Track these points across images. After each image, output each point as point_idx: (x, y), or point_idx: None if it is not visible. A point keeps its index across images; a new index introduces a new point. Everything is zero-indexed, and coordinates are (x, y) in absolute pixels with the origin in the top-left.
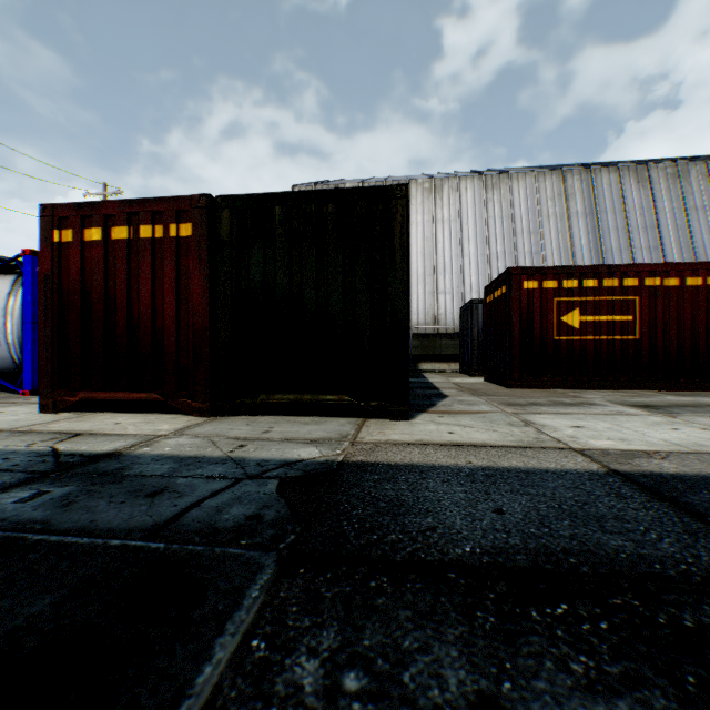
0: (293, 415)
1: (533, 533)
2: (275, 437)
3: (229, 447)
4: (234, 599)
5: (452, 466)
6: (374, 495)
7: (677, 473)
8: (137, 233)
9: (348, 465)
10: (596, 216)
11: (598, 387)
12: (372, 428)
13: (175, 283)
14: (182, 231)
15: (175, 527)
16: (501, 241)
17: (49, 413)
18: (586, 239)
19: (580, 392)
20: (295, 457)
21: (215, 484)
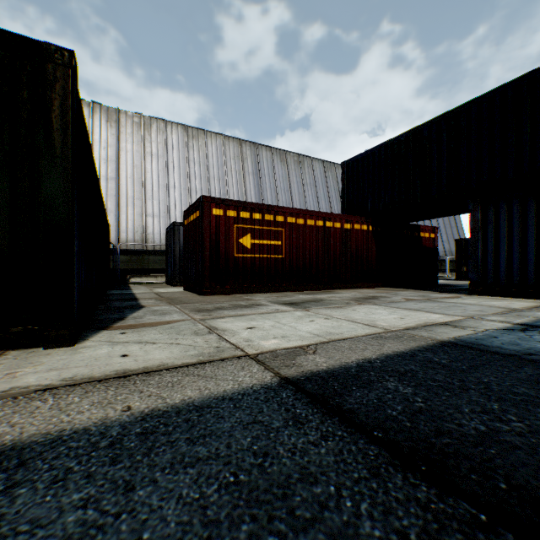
0: None
1: None
2: None
3: None
4: None
5: (94, 426)
6: None
7: (329, 368)
8: None
9: None
10: (260, 177)
11: (262, 291)
12: None
13: None
14: None
15: None
16: (199, 181)
17: None
18: (254, 190)
19: (252, 295)
20: None
21: None
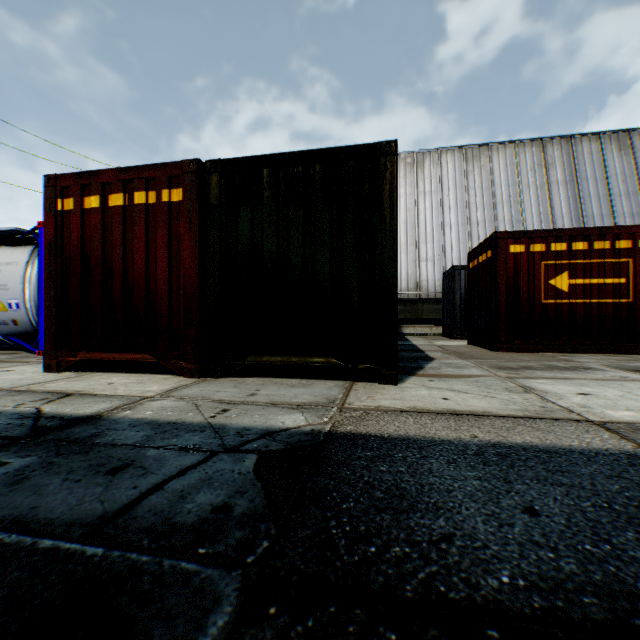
0: (281, 377)
1: (589, 551)
2: (260, 401)
3: (211, 412)
4: None
5: (454, 441)
6: (367, 479)
7: None
8: (131, 200)
9: (336, 436)
10: (576, 184)
11: (588, 351)
12: (360, 392)
13: (167, 247)
14: (173, 196)
15: (125, 521)
16: (482, 210)
17: (52, 372)
18: (566, 206)
19: (570, 355)
20: (279, 425)
21: (187, 458)
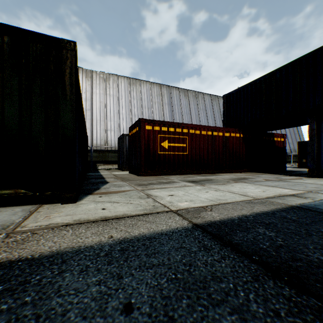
0: None
1: None
2: None
3: None
4: None
5: (95, 245)
6: None
7: (221, 219)
8: None
9: None
10: (172, 106)
11: (175, 174)
12: (41, 214)
13: None
14: None
15: None
16: (137, 109)
17: None
18: (168, 114)
19: (169, 176)
20: None
21: None
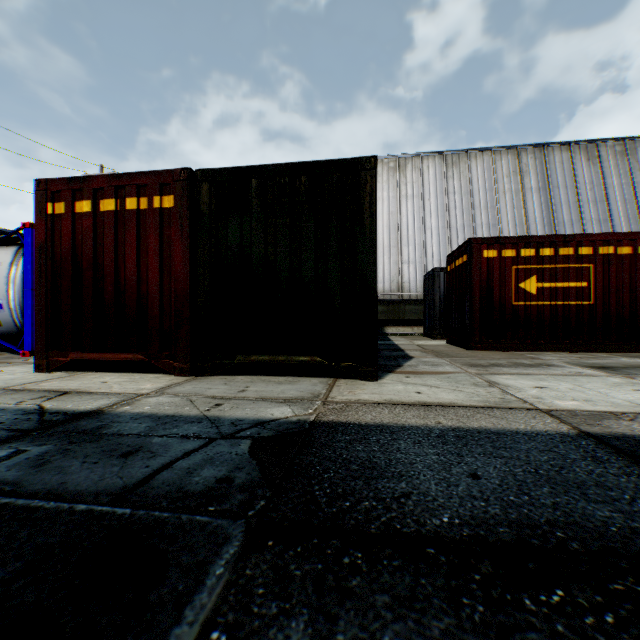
0: (268, 375)
1: (512, 500)
2: (250, 396)
3: (205, 406)
4: (196, 577)
5: (422, 426)
6: (346, 457)
7: None
8: (123, 205)
9: (320, 425)
10: (549, 192)
11: (554, 349)
12: (342, 388)
13: (159, 251)
14: (165, 203)
15: (144, 490)
16: (461, 215)
17: (43, 372)
18: (539, 212)
19: (537, 353)
20: (268, 416)
21: (189, 443)
